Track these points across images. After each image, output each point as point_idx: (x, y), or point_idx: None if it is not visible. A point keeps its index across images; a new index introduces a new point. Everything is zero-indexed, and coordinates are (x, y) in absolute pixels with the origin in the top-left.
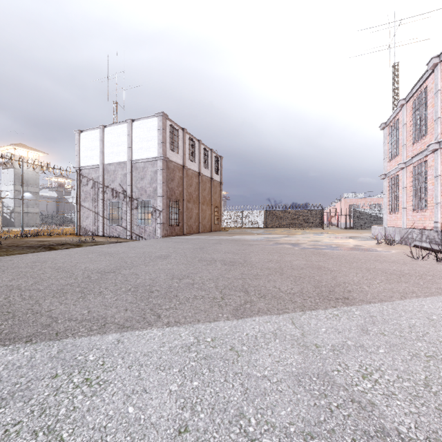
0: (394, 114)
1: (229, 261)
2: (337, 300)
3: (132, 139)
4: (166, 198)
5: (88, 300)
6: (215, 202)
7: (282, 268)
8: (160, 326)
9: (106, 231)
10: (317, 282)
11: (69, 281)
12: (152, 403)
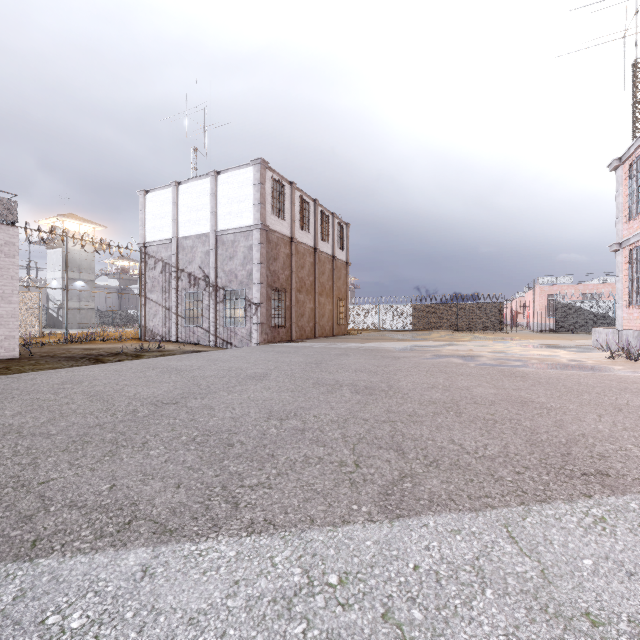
0: (638, 142)
1: (364, 386)
2: (586, 477)
3: (217, 201)
4: (266, 286)
5: (118, 460)
6: (338, 292)
7: (456, 401)
8: (235, 531)
9: (181, 334)
10: (530, 434)
11: (101, 419)
12: None
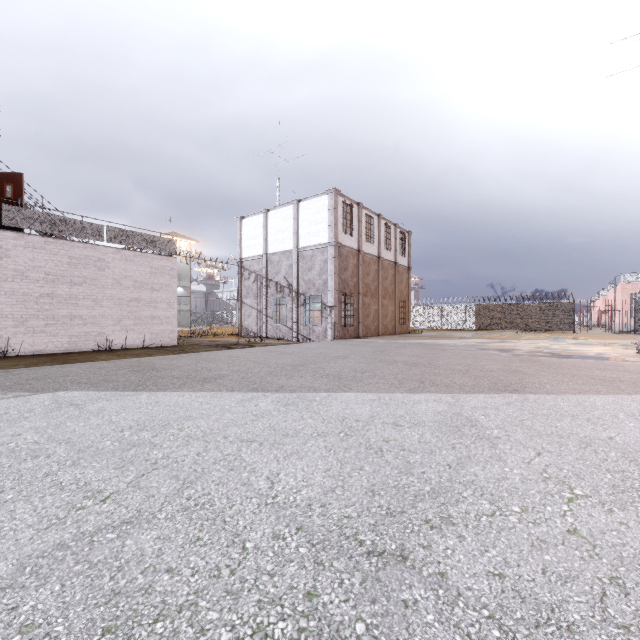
0: None
1: (412, 363)
2: (505, 390)
3: (298, 223)
4: (338, 292)
5: (295, 379)
6: (400, 295)
7: (468, 370)
8: (353, 392)
9: (270, 331)
10: (497, 381)
11: (271, 369)
12: (357, 411)
